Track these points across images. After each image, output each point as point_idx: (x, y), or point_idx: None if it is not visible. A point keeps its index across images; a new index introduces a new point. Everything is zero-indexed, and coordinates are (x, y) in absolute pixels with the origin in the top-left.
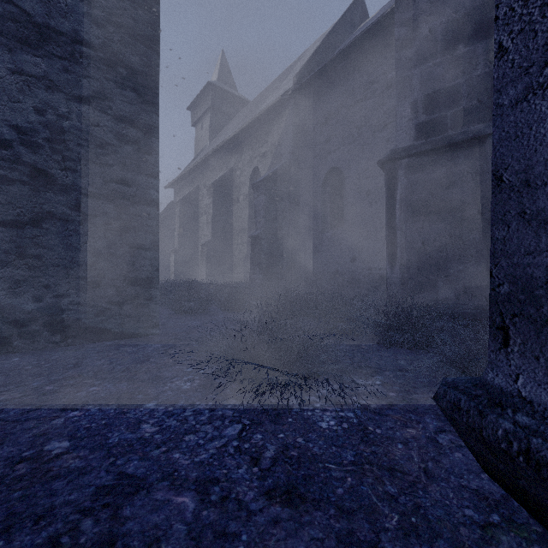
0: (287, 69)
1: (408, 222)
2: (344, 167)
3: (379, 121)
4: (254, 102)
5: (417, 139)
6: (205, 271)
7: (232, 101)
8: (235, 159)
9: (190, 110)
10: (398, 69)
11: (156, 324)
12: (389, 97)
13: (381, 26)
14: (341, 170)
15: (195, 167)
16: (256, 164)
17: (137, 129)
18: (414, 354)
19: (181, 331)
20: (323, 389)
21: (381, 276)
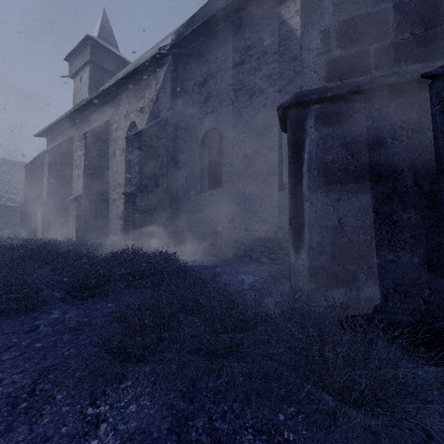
0: (167, 35)
1: (320, 191)
2: (222, 128)
3: (256, 86)
4: (135, 61)
5: (330, 81)
6: (74, 228)
7: (114, 60)
8: (112, 112)
9: (68, 62)
10: None
11: None
12: (265, 63)
13: None
14: (219, 132)
15: (68, 116)
16: (133, 119)
17: None
18: None
19: None
20: None
21: (258, 237)
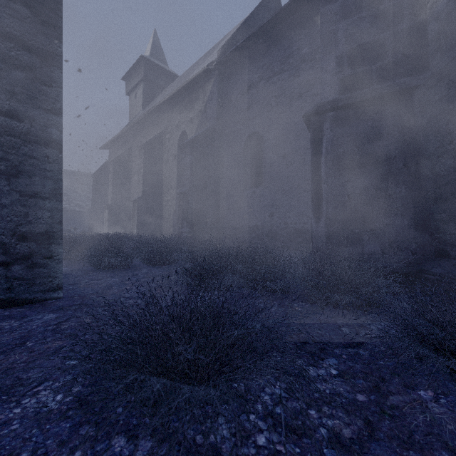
0: (212, 48)
1: (334, 175)
2: (263, 132)
3: (294, 91)
4: (183, 75)
5: (342, 93)
6: (136, 225)
7: (163, 75)
8: (165, 124)
9: (125, 81)
10: (323, 23)
11: (58, 286)
12: (303, 70)
13: (296, 5)
14: (260, 135)
15: (128, 130)
16: (184, 128)
17: (31, 53)
18: (354, 317)
19: (92, 293)
20: (264, 393)
21: (296, 229)
